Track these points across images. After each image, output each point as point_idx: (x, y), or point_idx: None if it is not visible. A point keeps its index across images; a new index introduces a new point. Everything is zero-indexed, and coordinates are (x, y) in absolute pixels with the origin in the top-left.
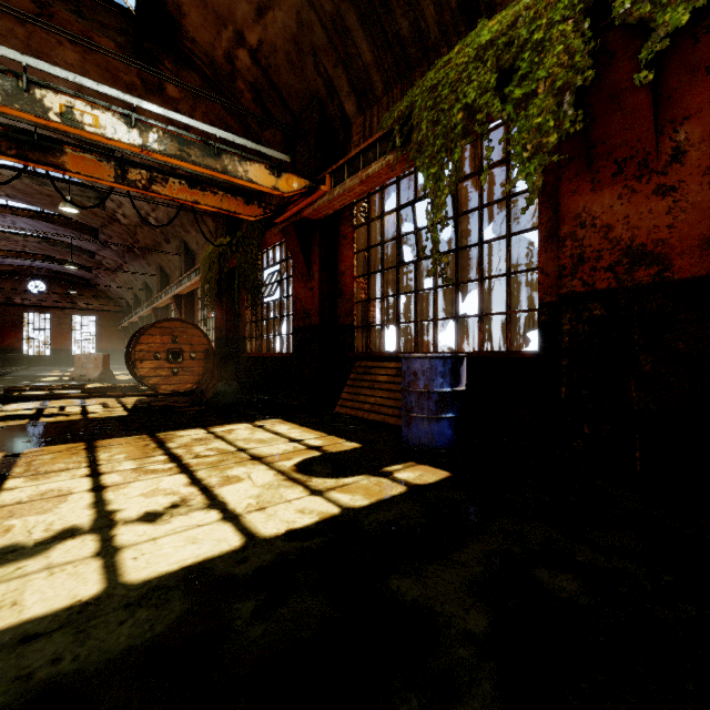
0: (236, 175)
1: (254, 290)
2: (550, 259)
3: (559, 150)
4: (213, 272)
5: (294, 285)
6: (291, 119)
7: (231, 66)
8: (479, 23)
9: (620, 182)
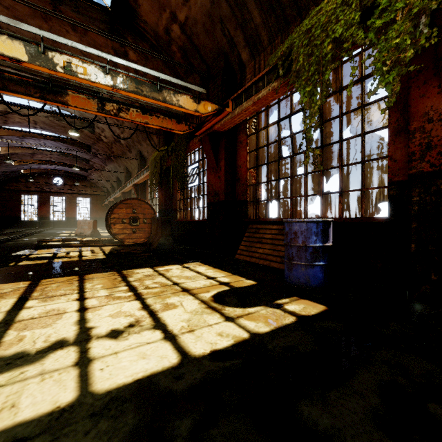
0: (172, 103)
1: (182, 179)
2: (398, 149)
3: (409, 65)
4: (157, 169)
5: (208, 175)
6: (205, 68)
7: (168, 36)
8: None
9: None
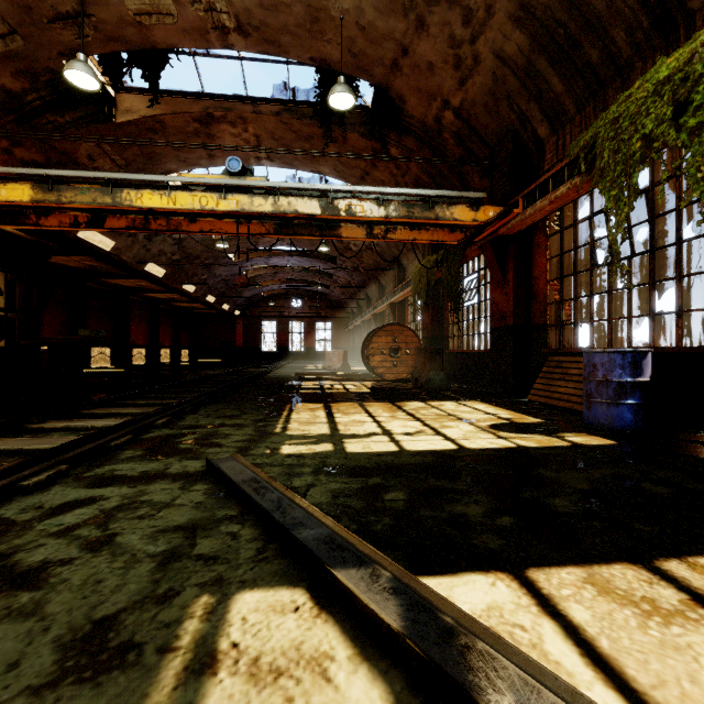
0: (445, 219)
1: (456, 297)
2: None
3: None
4: (422, 284)
5: (491, 292)
6: (488, 151)
7: (438, 124)
8: (658, 61)
9: None
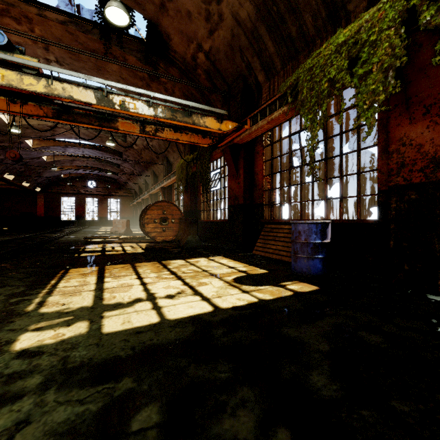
0: (199, 125)
1: (206, 184)
2: (385, 163)
3: (389, 100)
4: (183, 174)
5: (229, 181)
6: (227, 87)
7: (194, 62)
8: (338, 31)
9: (428, 118)
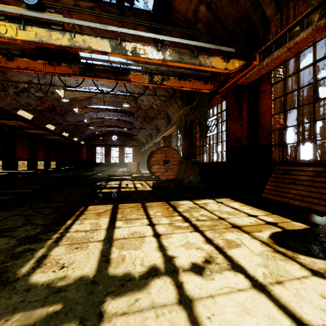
0: (206, 65)
1: (205, 129)
2: None
3: None
4: (182, 123)
5: (229, 124)
6: (227, 34)
7: (195, 17)
8: None
9: None
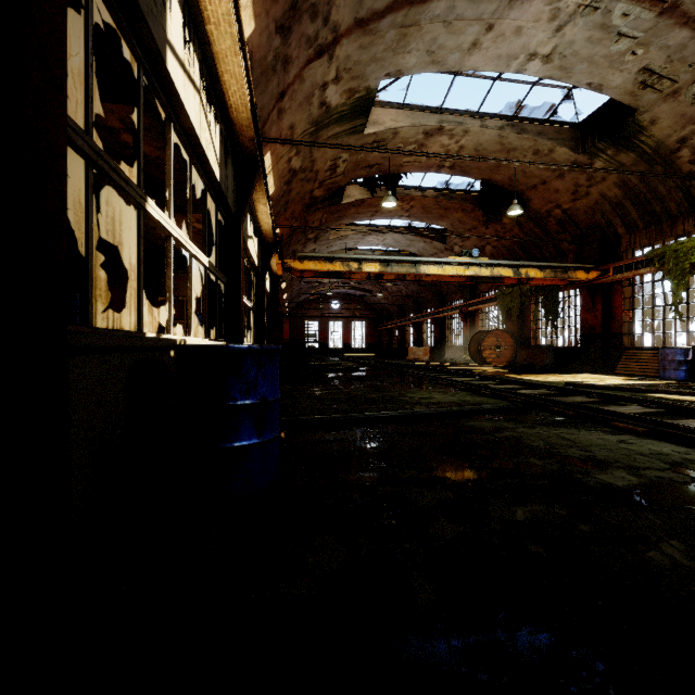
0: (572, 278)
1: (554, 315)
2: None
3: None
4: (515, 303)
5: (581, 313)
6: (579, 232)
7: (548, 214)
8: None
9: None
